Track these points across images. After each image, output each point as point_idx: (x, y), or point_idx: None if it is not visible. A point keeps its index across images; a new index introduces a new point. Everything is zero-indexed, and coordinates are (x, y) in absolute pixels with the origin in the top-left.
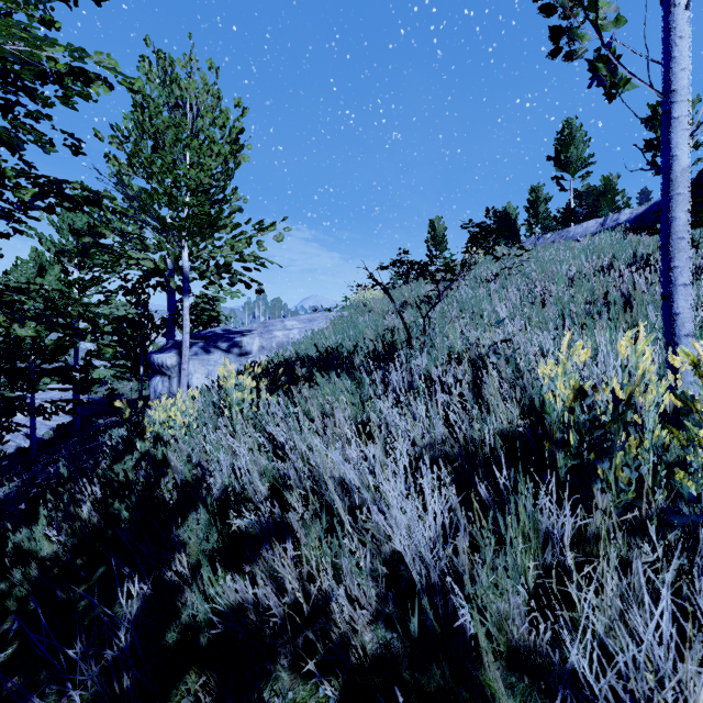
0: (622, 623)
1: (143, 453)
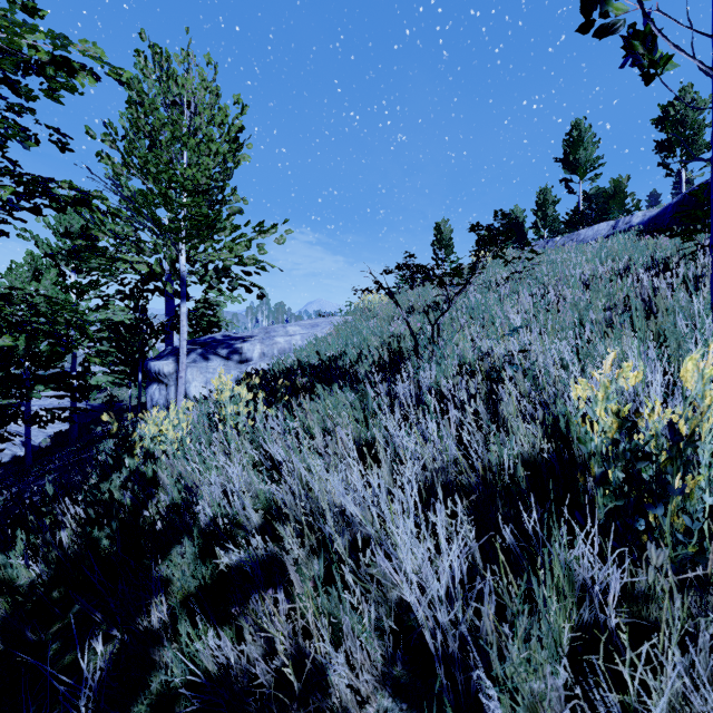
0: (683, 708)
1: (132, 470)
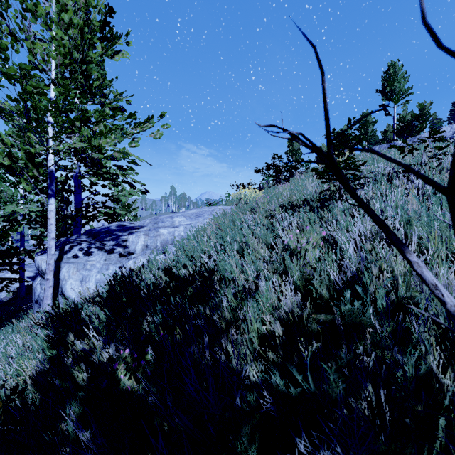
0: None
1: None
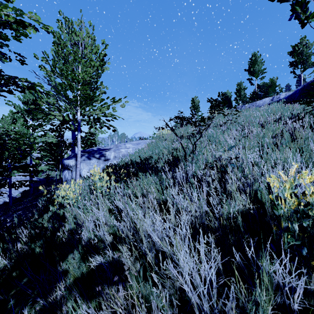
0: None
1: (53, 212)
